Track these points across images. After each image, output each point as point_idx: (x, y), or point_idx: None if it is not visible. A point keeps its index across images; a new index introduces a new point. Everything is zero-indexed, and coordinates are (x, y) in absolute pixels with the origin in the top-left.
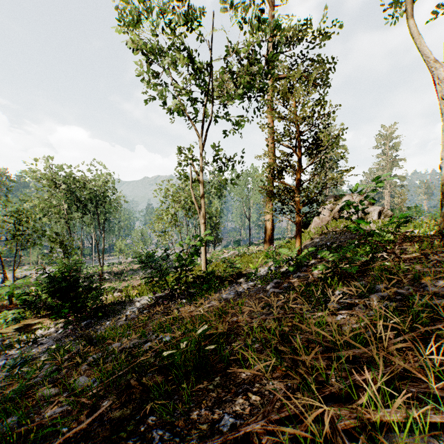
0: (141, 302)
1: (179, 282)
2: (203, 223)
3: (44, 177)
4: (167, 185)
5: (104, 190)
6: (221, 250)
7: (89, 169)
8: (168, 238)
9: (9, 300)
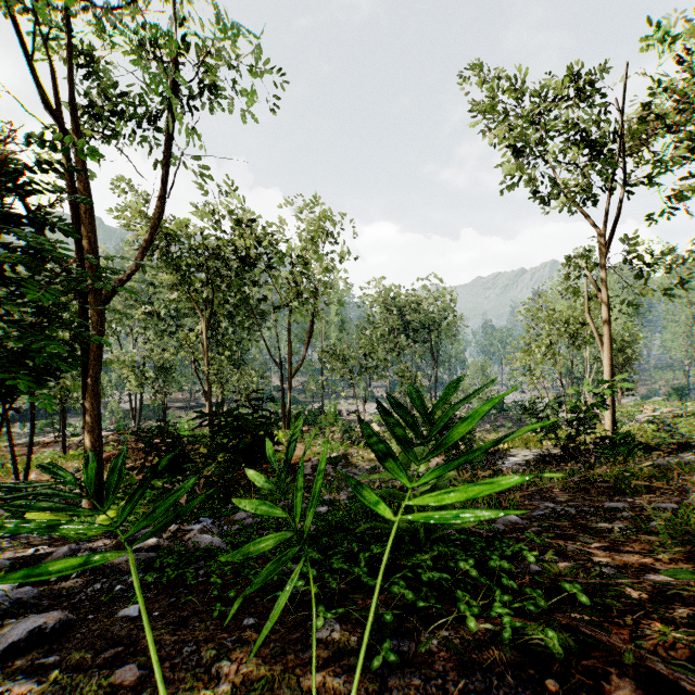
0: (518, 457)
1: (574, 440)
2: (609, 360)
3: (380, 302)
4: (538, 302)
5: (440, 311)
6: (636, 405)
7: (423, 286)
8: (537, 378)
9: (361, 433)
